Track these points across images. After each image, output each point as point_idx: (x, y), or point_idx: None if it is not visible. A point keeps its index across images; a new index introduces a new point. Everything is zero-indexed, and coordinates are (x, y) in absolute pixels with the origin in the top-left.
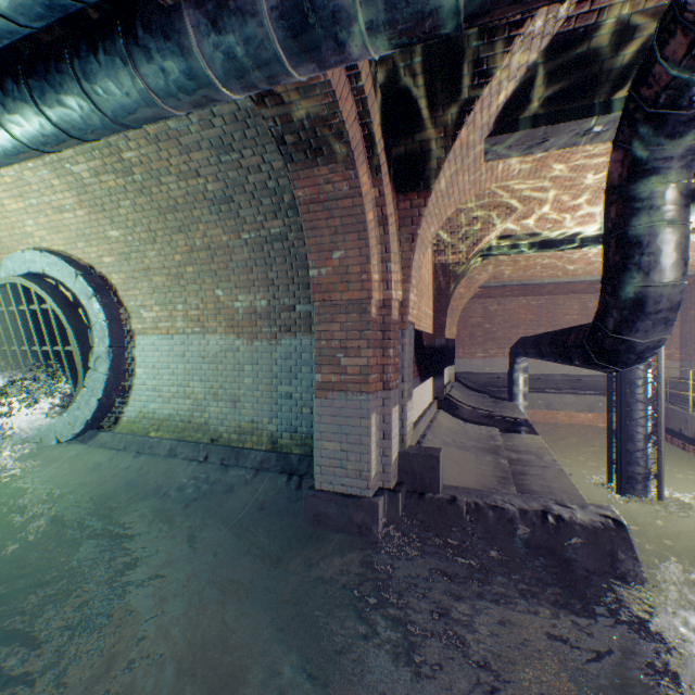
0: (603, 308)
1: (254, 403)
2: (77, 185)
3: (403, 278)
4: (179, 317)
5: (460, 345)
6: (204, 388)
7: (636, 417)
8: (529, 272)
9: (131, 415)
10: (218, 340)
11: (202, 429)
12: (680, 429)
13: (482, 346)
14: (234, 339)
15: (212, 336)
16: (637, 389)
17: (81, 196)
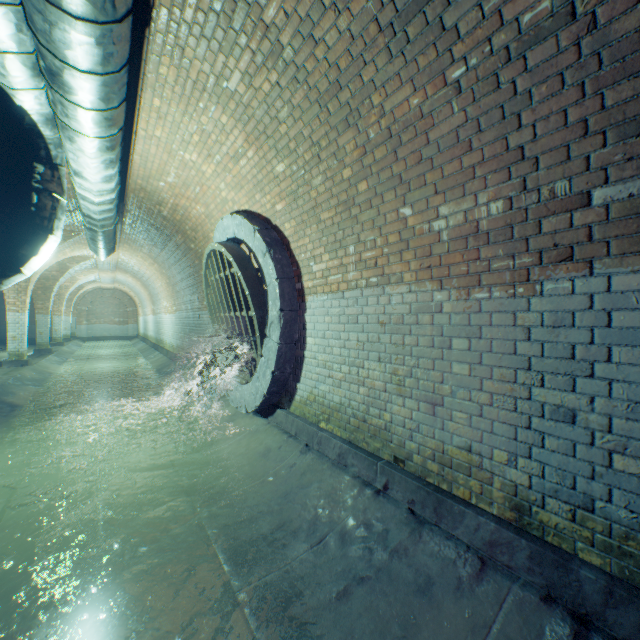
0: None
1: (471, 413)
2: (239, 112)
3: None
4: (350, 265)
5: None
6: (383, 372)
7: None
8: None
9: (303, 394)
10: (404, 294)
11: (380, 436)
12: None
13: None
14: (430, 290)
15: (394, 287)
16: None
17: (245, 127)
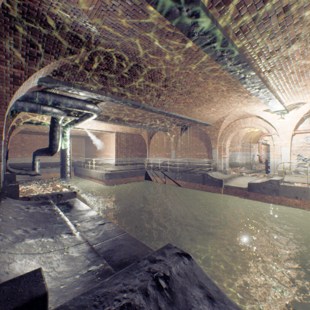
0: (50, 145)
1: None
2: None
3: (5, 135)
4: None
5: (10, 152)
6: None
7: (66, 168)
8: (41, 128)
9: None
10: None
11: None
12: (81, 173)
13: (21, 153)
14: None
15: None
16: (67, 162)
17: None
